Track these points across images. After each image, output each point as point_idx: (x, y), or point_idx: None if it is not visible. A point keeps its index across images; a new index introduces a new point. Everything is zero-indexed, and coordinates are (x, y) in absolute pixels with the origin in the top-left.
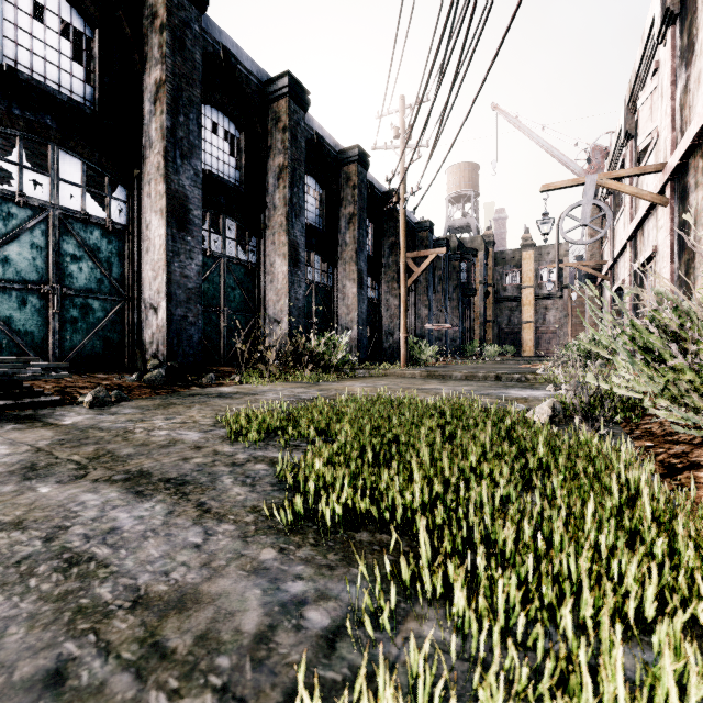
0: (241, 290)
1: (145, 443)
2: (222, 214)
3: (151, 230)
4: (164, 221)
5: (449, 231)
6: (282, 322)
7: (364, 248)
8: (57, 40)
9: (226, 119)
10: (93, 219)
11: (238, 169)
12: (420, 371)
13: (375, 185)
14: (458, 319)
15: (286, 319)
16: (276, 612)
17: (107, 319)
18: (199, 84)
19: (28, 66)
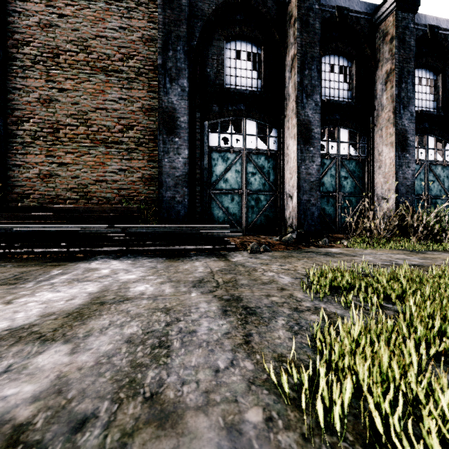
0: (352, 178)
1: (256, 278)
2: (337, 126)
3: (289, 149)
4: (295, 141)
5: None
6: (389, 199)
7: None
8: (245, 64)
9: (340, 57)
10: (261, 151)
11: (350, 90)
12: None
13: None
14: None
15: (392, 196)
16: None
17: (267, 205)
18: (318, 43)
19: (234, 84)
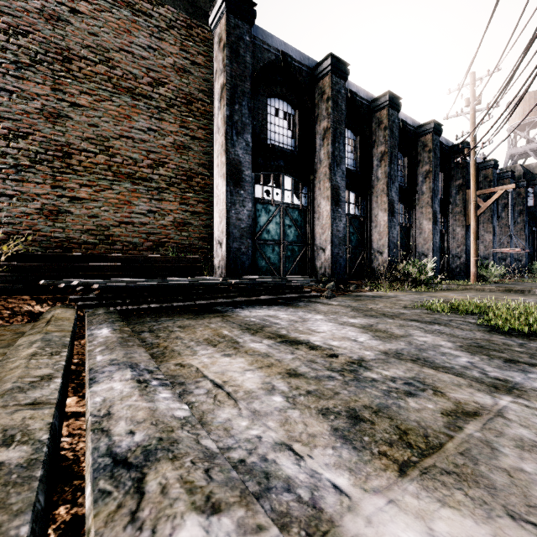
0: (356, 234)
1: (390, 312)
2: (348, 190)
3: (320, 207)
4: (329, 202)
5: (511, 158)
6: (383, 253)
7: (437, 194)
8: (282, 122)
9: (349, 131)
10: (296, 206)
11: (355, 160)
12: (498, 287)
13: (443, 142)
14: (524, 240)
15: (386, 250)
16: (519, 343)
17: (300, 255)
18: (344, 122)
19: (273, 140)
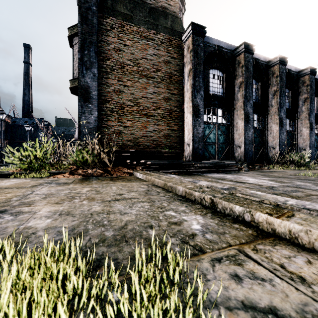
0: (258, 137)
1: (282, 176)
2: (253, 113)
3: (238, 124)
4: (243, 121)
5: None
6: (276, 148)
7: (312, 112)
8: (216, 81)
9: (253, 80)
10: (224, 124)
11: (257, 96)
12: None
13: (317, 78)
14: None
15: (277, 147)
16: None
17: (226, 150)
18: (251, 77)
19: (212, 91)
